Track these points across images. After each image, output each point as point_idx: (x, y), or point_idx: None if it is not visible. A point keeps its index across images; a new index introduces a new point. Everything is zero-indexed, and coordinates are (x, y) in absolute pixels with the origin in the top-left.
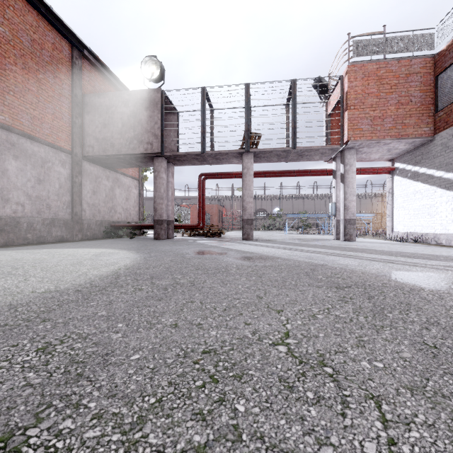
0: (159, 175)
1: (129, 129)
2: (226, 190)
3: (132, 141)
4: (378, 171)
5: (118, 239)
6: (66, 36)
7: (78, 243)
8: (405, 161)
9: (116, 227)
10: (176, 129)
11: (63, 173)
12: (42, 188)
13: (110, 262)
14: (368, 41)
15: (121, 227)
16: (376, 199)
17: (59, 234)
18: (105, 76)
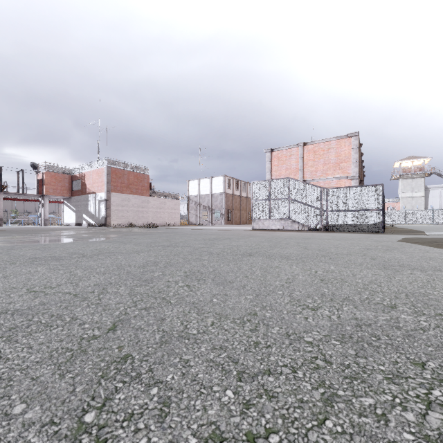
0: None
1: None
2: None
3: None
4: (58, 202)
5: None
6: None
7: None
8: (66, 201)
9: None
10: None
11: None
12: None
13: None
14: (52, 166)
15: None
16: None
17: None
18: None
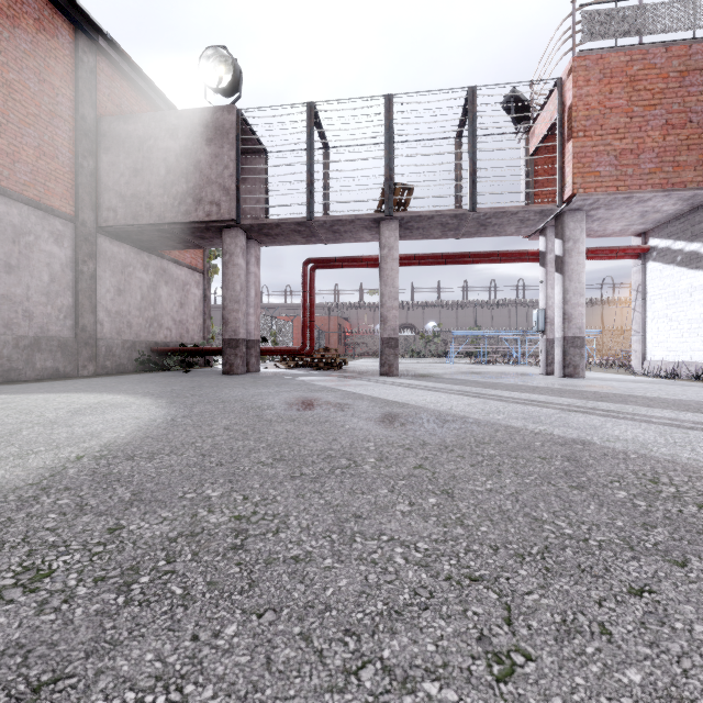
0: (232, 261)
1: (178, 178)
2: (351, 293)
3: (184, 199)
4: (618, 254)
5: (161, 374)
6: (62, 8)
7: (79, 381)
8: (670, 234)
9: (161, 352)
10: (264, 181)
11: (58, 254)
12: (15, 281)
13: (82, 432)
14: (610, 12)
15: (169, 352)
16: (589, 309)
17: (49, 365)
18: (141, 90)
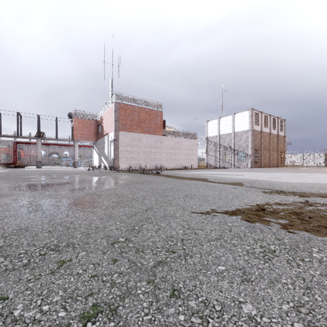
0: None
1: None
2: None
3: None
4: (89, 146)
5: None
6: None
7: None
8: (95, 145)
9: None
10: (0, 121)
11: None
12: None
13: (1, 171)
14: (80, 113)
15: None
16: None
17: None
18: None
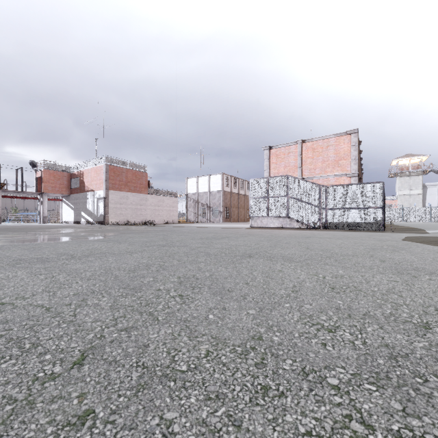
0: None
1: None
2: None
3: None
4: (57, 200)
5: None
6: None
7: None
8: (65, 198)
9: None
10: None
11: None
12: None
13: None
14: (51, 164)
15: None
16: None
17: None
18: None
